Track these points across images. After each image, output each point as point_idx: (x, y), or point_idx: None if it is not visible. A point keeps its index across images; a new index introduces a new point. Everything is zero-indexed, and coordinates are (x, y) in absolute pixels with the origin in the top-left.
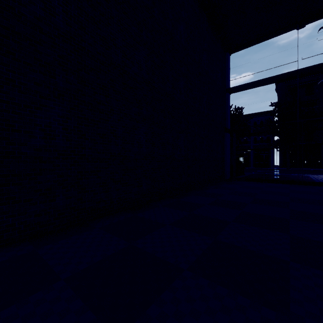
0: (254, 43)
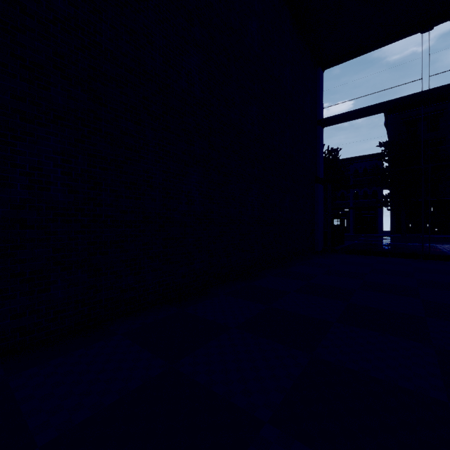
0: (358, 53)
